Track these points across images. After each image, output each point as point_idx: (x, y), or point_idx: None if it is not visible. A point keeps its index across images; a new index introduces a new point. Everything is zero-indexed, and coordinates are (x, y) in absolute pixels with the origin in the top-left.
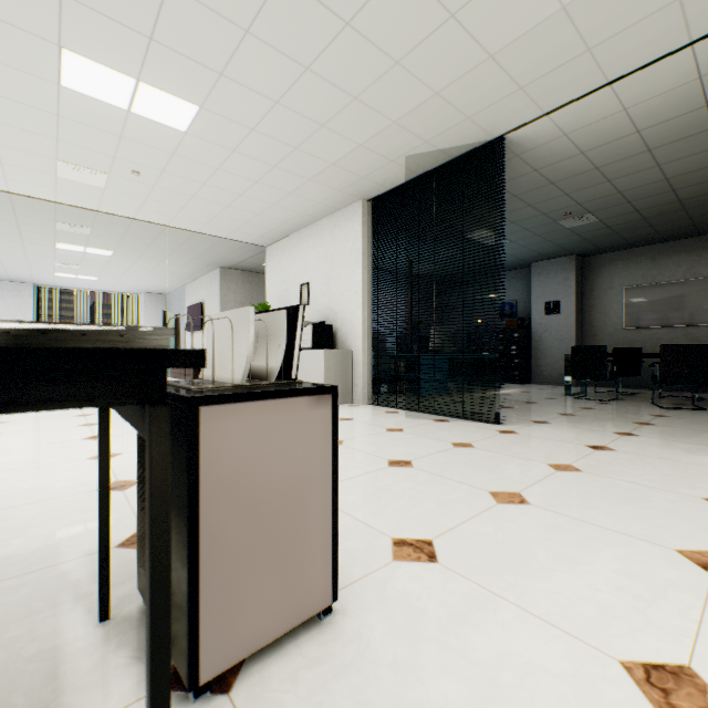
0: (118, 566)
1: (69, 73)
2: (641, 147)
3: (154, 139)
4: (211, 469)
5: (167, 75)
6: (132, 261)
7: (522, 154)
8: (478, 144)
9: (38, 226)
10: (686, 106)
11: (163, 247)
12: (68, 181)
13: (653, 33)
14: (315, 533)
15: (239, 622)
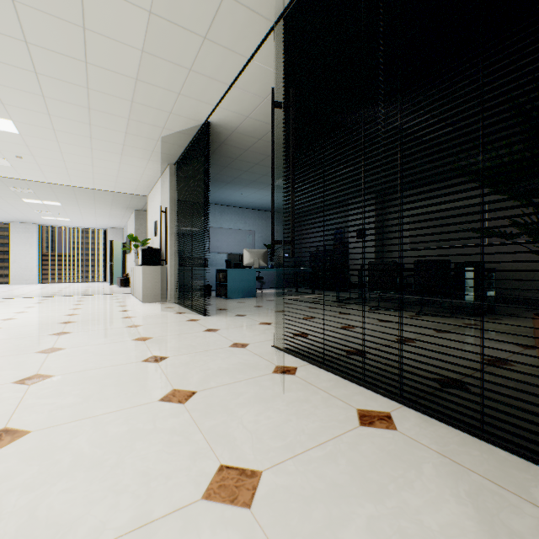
0: None
1: None
2: None
3: (8, 139)
4: None
5: None
6: (77, 208)
7: (236, 130)
8: (198, 127)
9: (1, 189)
10: None
11: (85, 199)
12: None
13: (217, 57)
14: None
15: None
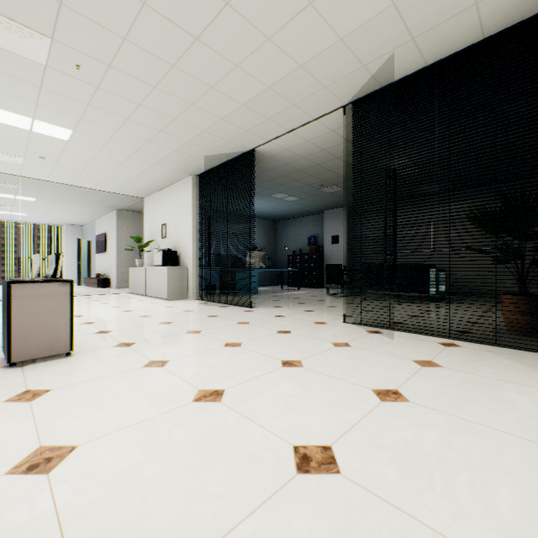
0: (0, 350)
1: None
2: (333, 156)
3: (50, 143)
4: (16, 302)
5: (50, 118)
6: (51, 204)
7: (271, 157)
8: (243, 152)
9: None
10: (338, 141)
11: (71, 196)
12: None
13: (294, 115)
14: (62, 327)
15: (28, 348)
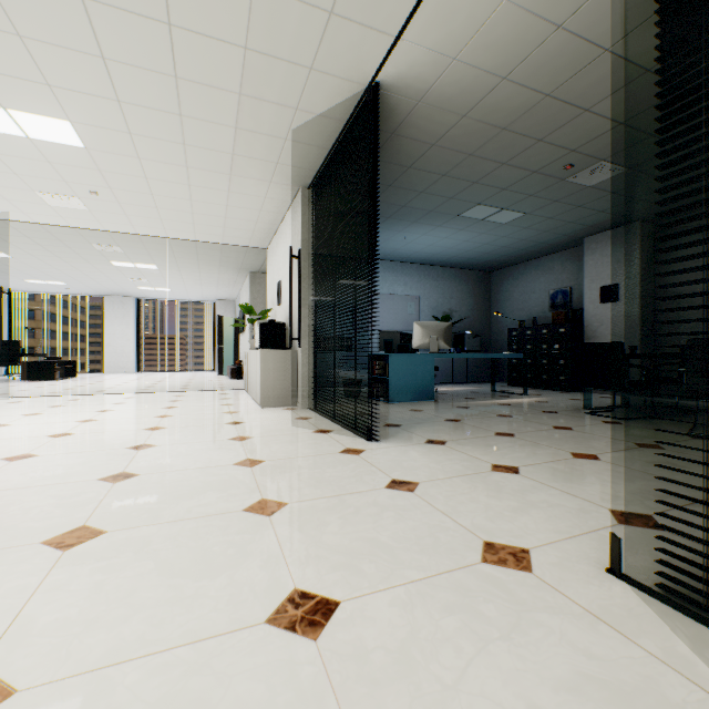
0: None
1: None
2: (589, 49)
3: (73, 160)
4: None
5: (17, 98)
6: (178, 272)
7: (424, 98)
8: (356, 98)
9: (84, 249)
10: None
11: (186, 257)
12: (61, 208)
13: None
14: None
15: None
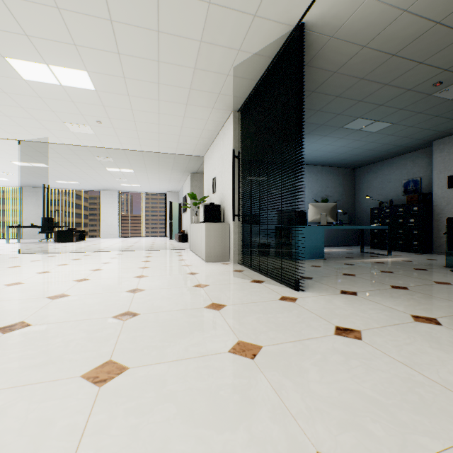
0: None
1: (21, 71)
2: None
3: (87, 99)
4: None
5: (55, 56)
6: (145, 174)
7: (336, 34)
8: (284, 38)
9: (91, 160)
10: None
11: (151, 164)
12: (78, 134)
13: None
14: None
15: None
